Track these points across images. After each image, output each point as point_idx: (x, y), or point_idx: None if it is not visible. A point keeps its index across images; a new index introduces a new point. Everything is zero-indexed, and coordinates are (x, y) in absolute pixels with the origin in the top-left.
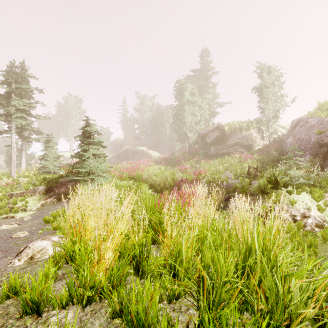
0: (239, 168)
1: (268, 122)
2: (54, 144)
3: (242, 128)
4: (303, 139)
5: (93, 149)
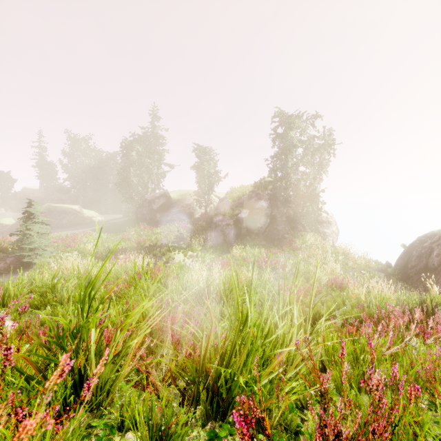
0: (173, 237)
1: (205, 194)
2: None
3: (186, 196)
4: (219, 214)
5: (37, 227)
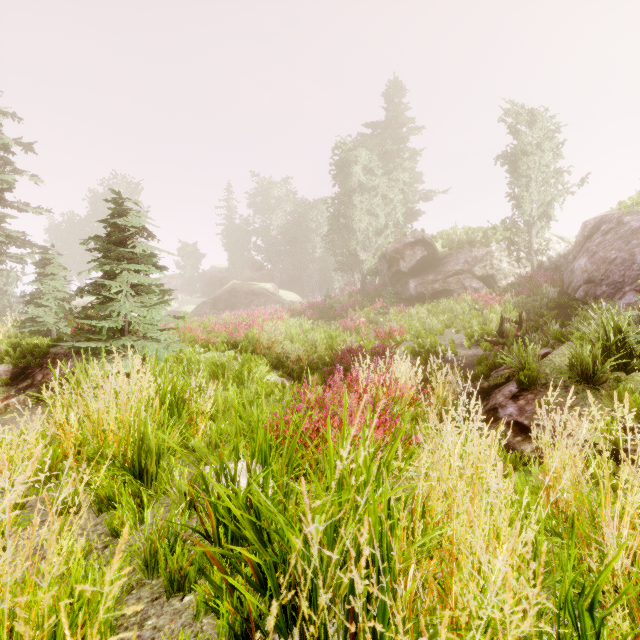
0: (476, 324)
1: (530, 227)
2: (59, 268)
3: (474, 241)
4: (615, 260)
5: (133, 272)
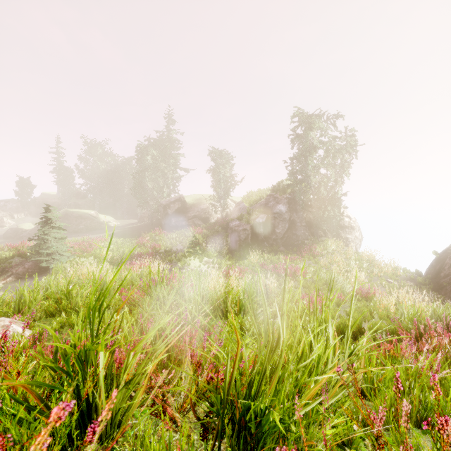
0: (188, 242)
1: (221, 198)
2: None
3: (202, 201)
4: (235, 219)
5: (54, 232)
